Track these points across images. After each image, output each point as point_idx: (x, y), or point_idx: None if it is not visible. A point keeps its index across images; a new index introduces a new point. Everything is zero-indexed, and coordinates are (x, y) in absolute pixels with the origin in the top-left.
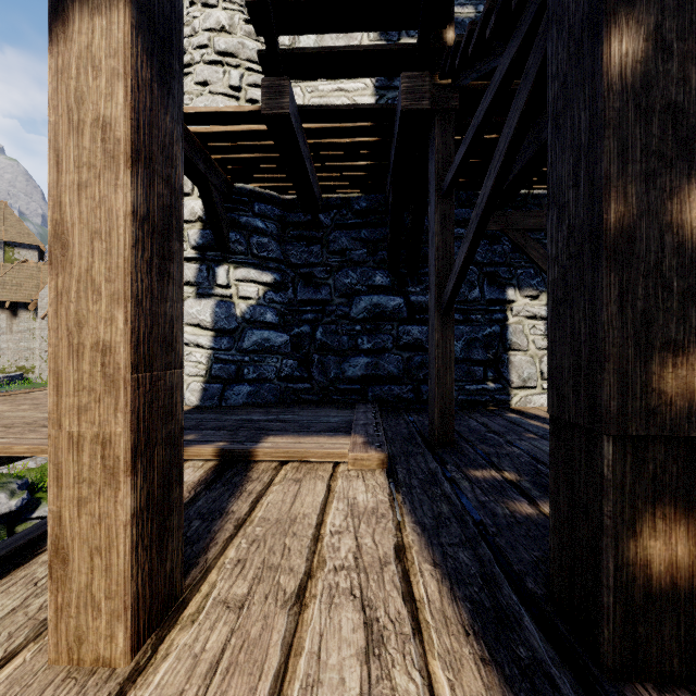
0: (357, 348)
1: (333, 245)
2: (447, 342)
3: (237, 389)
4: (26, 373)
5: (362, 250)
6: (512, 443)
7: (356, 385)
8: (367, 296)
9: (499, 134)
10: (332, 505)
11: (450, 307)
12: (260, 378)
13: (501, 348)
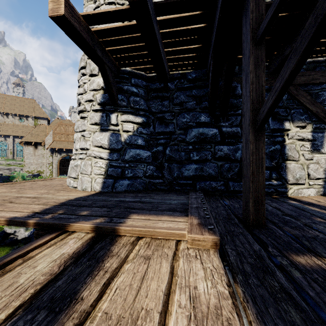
0: (190, 159)
1: (176, 100)
2: (259, 150)
3: (121, 182)
4: (41, 173)
5: (193, 102)
6: (308, 225)
7: (189, 181)
8: (195, 128)
9: (289, 12)
10: (174, 296)
11: (264, 123)
12: (134, 176)
13: (281, 159)
